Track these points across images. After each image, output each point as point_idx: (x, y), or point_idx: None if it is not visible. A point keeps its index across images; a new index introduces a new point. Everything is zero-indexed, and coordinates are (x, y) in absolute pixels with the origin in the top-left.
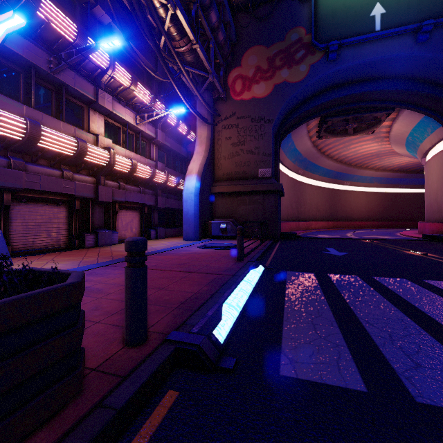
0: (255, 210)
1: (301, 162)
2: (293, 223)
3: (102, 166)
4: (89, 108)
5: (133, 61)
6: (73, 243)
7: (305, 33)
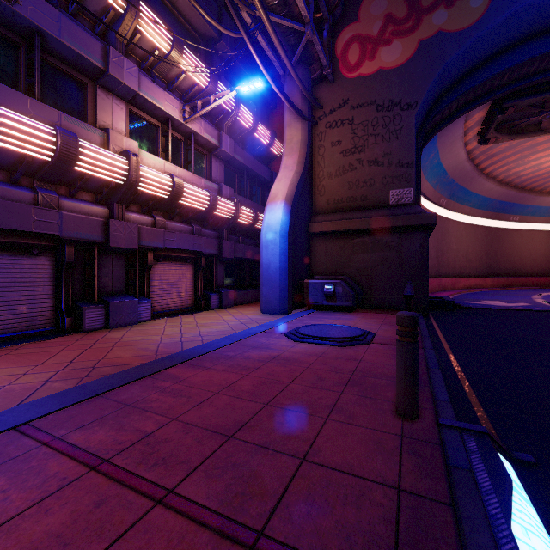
0: (384, 261)
1: (445, 186)
2: (433, 281)
3: (118, 186)
4: (97, 85)
5: (182, 21)
6: (62, 323)
7: None
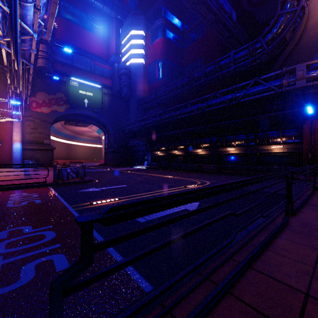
0: (43, 156)
1: (54, 131)
2: None
3: None
4: None
5: None
6: None
7: (64, 96)
